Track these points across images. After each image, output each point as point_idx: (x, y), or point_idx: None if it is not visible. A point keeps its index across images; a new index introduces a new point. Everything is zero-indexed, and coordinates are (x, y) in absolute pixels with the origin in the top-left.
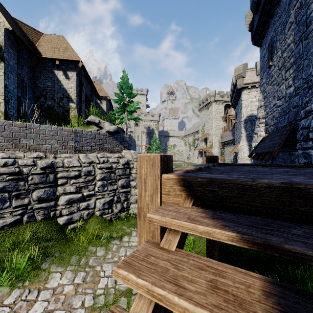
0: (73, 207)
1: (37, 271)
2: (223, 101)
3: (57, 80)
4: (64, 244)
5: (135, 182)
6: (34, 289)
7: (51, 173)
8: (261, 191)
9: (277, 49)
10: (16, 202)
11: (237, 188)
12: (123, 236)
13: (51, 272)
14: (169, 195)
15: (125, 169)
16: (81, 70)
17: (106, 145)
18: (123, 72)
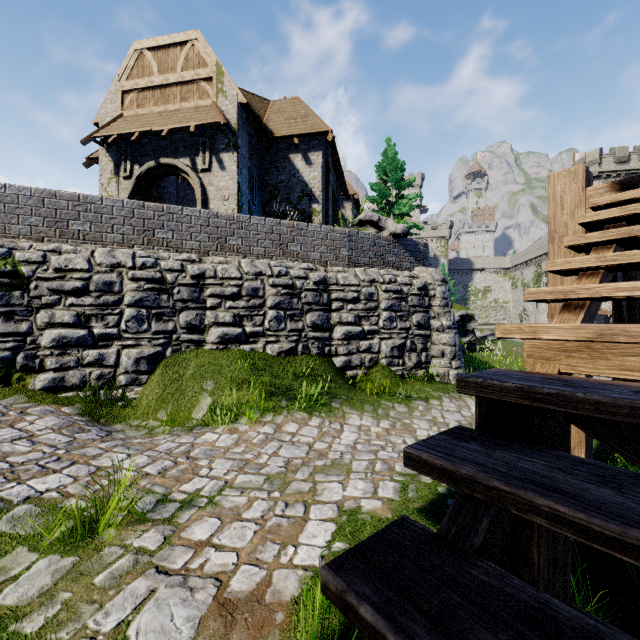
0: (351, 345)
1: (329, 408)
2: (624, 173)
3: (294, 170)
4: (347, 390)
5: (438, 322)
6: (334, 421)
7: (324, 292)
8: None
9: None
10: (291, 325)
11: None
12: (429, 399)
13: (345, 412)
14: None
15: (422, 297)
16: (328, 148)
17: (389, 256)
18: (386, 141)
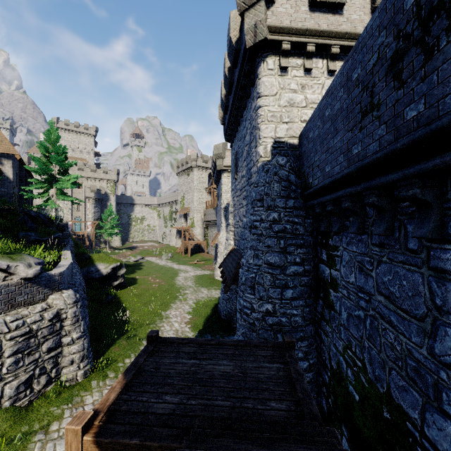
0: None
1: None
2: (207, 168)
3: None
4: None
5: (69, 337)
6: None
7: None
8: (133, 446)
9: (239, 168)
10: None
11: (123, 445)
12: (50, 423)
13: None
14: (88, 450)
15: (53, 325)
16: None
17: (20, 297)
18: (49, 124)
